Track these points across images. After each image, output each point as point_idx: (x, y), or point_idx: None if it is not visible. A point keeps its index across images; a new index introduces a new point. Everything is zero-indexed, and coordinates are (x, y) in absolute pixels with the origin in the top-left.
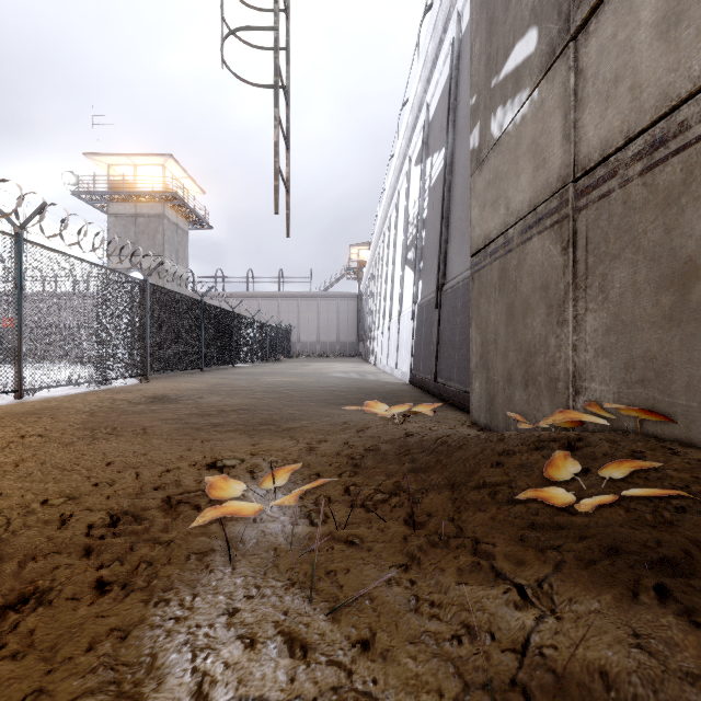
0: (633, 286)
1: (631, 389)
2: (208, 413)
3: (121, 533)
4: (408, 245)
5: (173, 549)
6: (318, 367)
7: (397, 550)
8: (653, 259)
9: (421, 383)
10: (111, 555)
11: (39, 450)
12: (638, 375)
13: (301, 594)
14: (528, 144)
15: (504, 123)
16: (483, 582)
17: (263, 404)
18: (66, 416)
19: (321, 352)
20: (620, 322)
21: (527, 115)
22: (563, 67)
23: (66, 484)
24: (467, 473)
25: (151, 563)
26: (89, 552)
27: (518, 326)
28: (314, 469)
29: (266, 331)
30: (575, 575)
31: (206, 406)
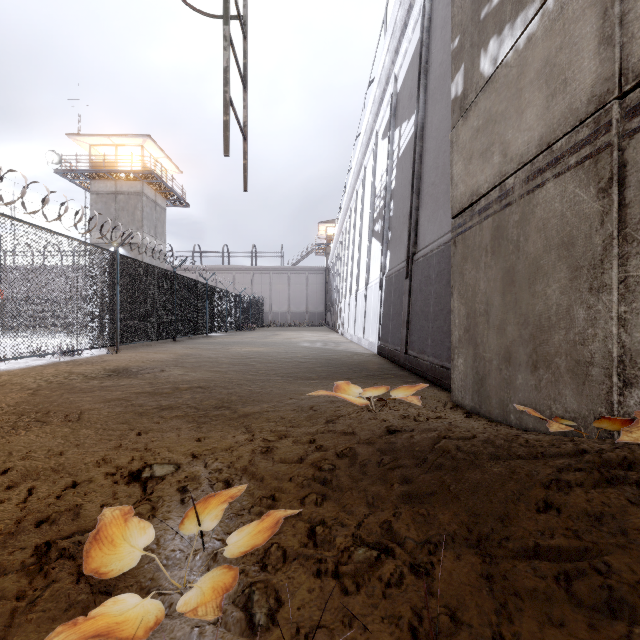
0: None
1: None
2: (161, 392)
3: None
4: (374, 218)
5: None
6: (287, 336)
7: None
8: None
9: (390, 355)
10: None
11: None
12: None
13: None
14: (538, 68)
15: (499, 54)
16: None
17: (224, 380)
18: (4, 395)
19: (291, 321)
20: None
21: (536, 33)
22: None
23: None
24: (497, 519)
25: None
26: None
27: (522, 295)
28: (269, 486)
29: (239, 302)
30: None
31: (161, 383)
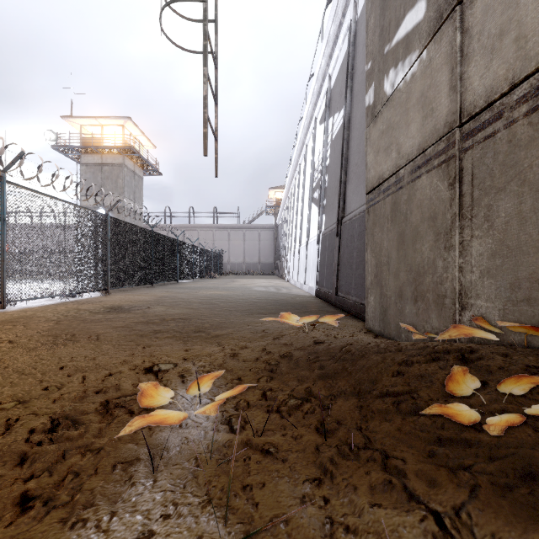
0: (519, 215)
1: (516, 306)
2: (152, 322)
3: (57, 440)
4: (314, 187)
5: (102, 457)
6: (243, 283)
7: (309, 461)
8: (538, 190)
9: (324, 296)
10: (42, 465)
11: (6, 355)
12: (523, 294)
13: (217, 514)
14: (417, 97)
15: (396, 81)
16: (397, 504)
17: (197, 314)
18: (36, 324)
19: (246, 270)
20: (505, 247)
21: (416, 73)
22: (450, 28)
23: (20, 388)
24: (370, 382)
25: (78, 474)
26: (24, 460)
27: (408, 251)
28: (236, 374)
29: (203, 254)
30: (494, 505)
31: (151, 316)
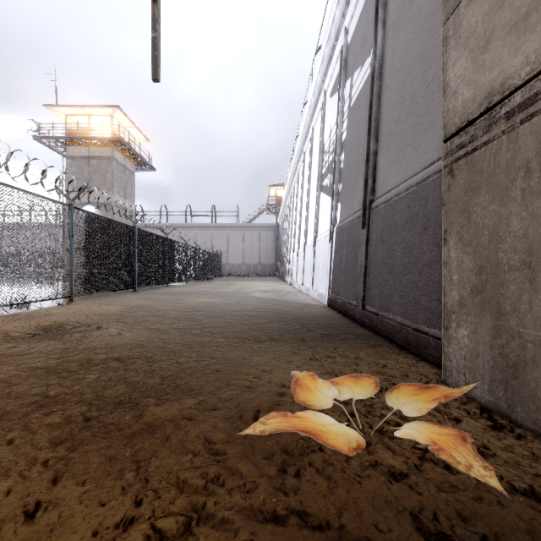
0: None
1: None
2: (64, 367)
3: None
4: (323, 173)
5: None
6: (241, 286)
7: None
8: None
9: (342, 308)
10: None
11: None
12: None
13: None
14: None
15: None
16: None
17: (157, 345)
18: None
19: (246, 272)
20: None
21: None
22: None
23: None
24: None
25: None
26: None
27: None
28: None
29: (199, 255)
30: None
31: (77, 351)
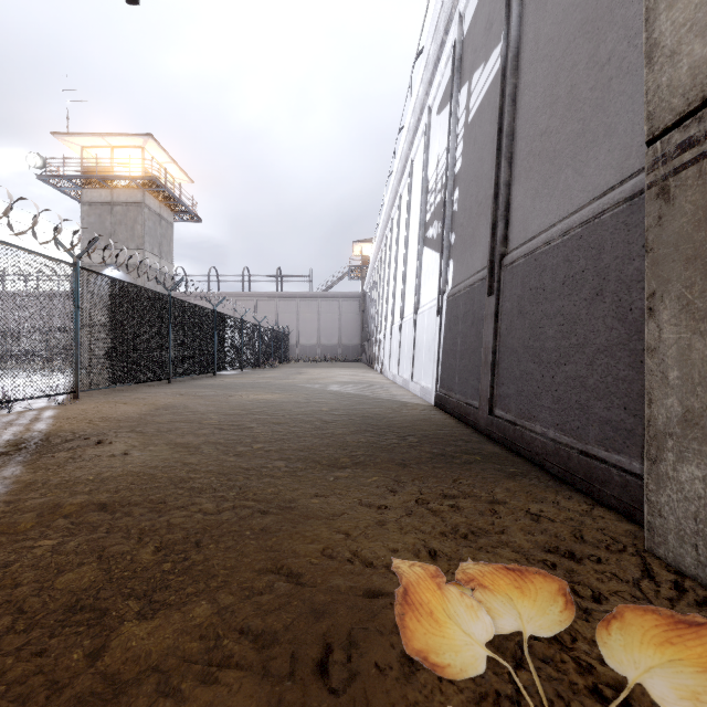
0: None
1: None
2: (11, 522)
3: None
4: (427, 221)
5: None
6: (314, 375)
7: None
8: None
9: (458, 411)
10: None
11: None
12: None
13: None
14: None
15: None
16: None
17: (176, 475)
18: None
19: (322, 356)
20: None
21: None
22: None
23: None
24: None
25: None
26: None
27: None
28: None
29: (259, 333)
30: None
31: (46, 487)
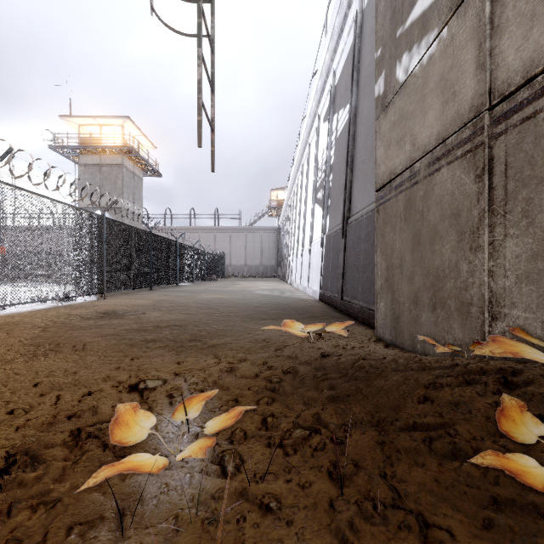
0: None
1: None
2: (145, 329)
3: (7, 486)
4: (317, 187)
5: (57, 514)
6: (245, 286)
7: (322, 524)
8: None
9: (329, 300)
10: None
11: None
12: None
13: None
14: (436, 81)
15: (410, 66)
16: None
17: (195, 320)
18: (20, 331)
19: (248, 273)
20: None
21: (435, 54)
22: None
23: None
24: (392, 409)
25: (20, 543)
26: None
27: (425, 253)
28: (233, 393)
29: (204, 257)
30: None
31: (145, 322)
